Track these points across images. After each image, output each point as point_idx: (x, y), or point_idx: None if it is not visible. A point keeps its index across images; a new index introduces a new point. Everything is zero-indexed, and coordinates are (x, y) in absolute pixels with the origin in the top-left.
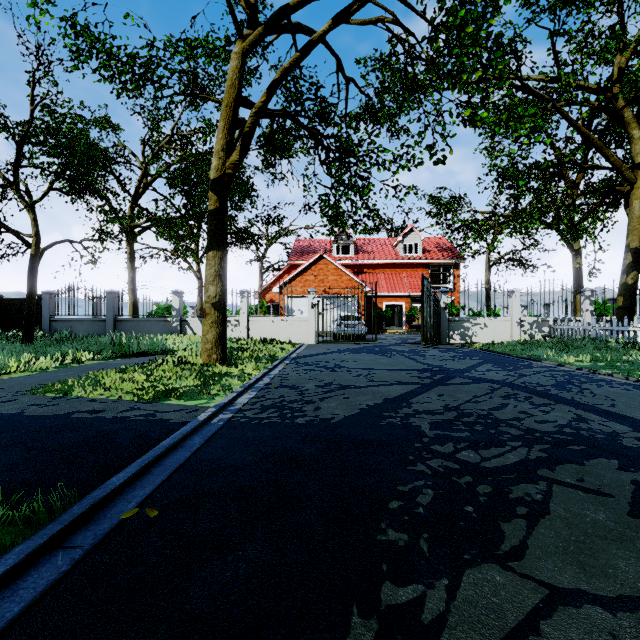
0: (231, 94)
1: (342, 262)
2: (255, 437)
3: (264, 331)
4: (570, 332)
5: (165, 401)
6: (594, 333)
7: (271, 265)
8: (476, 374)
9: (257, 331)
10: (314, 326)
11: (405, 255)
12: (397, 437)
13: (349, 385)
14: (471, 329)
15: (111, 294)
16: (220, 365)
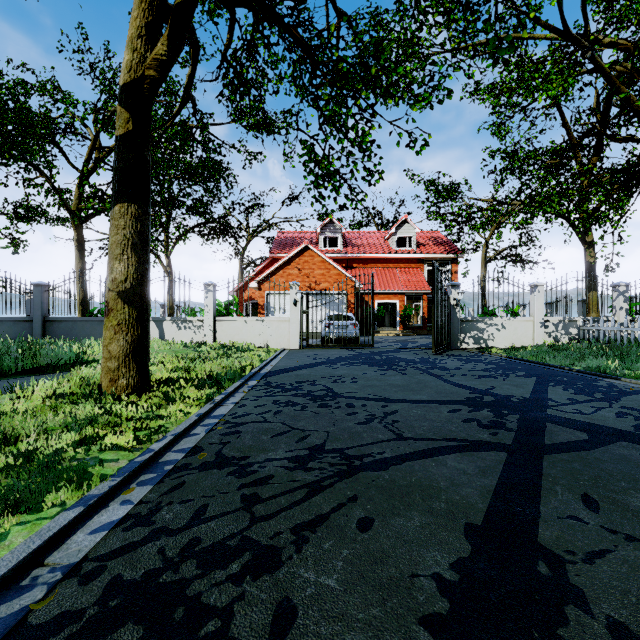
0: None
1: (329, 256)
2: None
3: (235, 334)
4: (607, 335)
5: None
6: None
7: (252, 261)
8: (568, 412)
9: (226, 334)
10: (297, 327)
11: (398, 249)
12: None
13: (360, 455)
14: (486, 331)
15: (39, 287)
16: (131, 397)
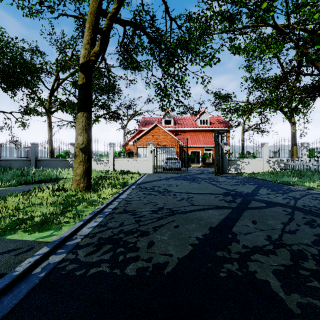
0: (94, 5)
1: (167, 129)
2: (62, 319)
3: (123, 166)
4: (297, 167)
5: (9, 235)
6: (313, 167)
7: (130, 131)
8: (263, 197)
9: (119, 166)
10: (152, 163)
11: (201, 125)
12: (255, 316)
13: (176, 210)
14: (240, 165)
15: (33, 145)
16: (85, 191)
